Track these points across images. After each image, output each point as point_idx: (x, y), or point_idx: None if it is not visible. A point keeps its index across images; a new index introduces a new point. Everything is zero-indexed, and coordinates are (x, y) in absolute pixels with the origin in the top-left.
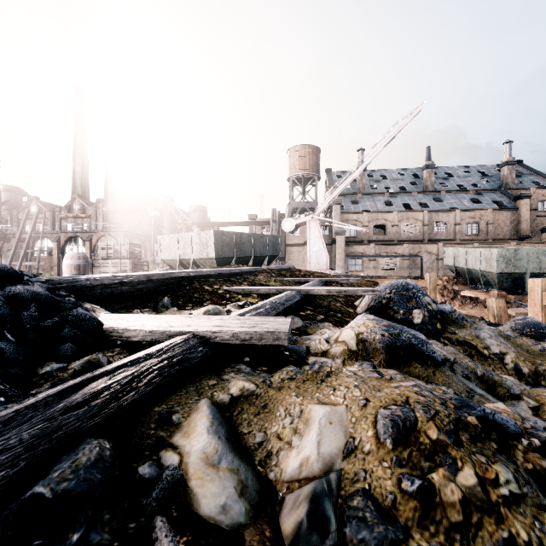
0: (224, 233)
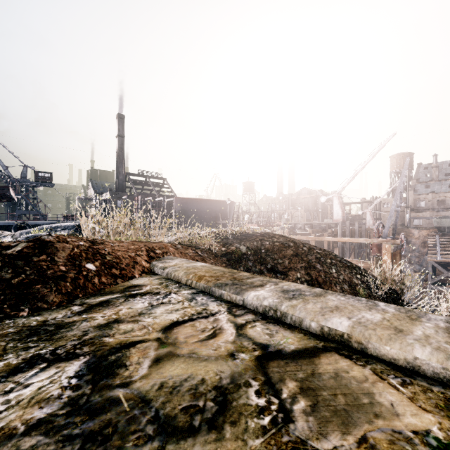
0: None
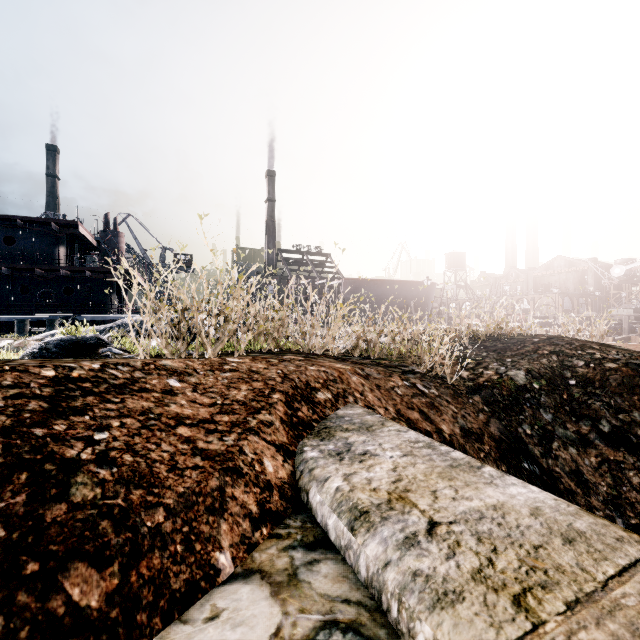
0: (637, 309)
